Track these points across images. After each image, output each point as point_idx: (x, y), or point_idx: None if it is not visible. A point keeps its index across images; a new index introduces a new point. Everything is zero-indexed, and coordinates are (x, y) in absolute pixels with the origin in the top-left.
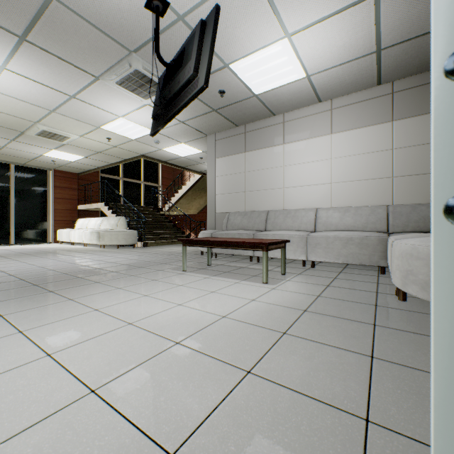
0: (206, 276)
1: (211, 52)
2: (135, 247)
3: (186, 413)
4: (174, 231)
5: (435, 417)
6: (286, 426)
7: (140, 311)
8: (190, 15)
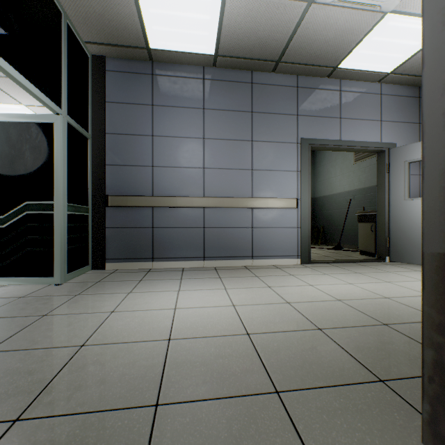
0: None
1: None
2: None
3: None
4: None
5: None
6: None
7: None
8: None
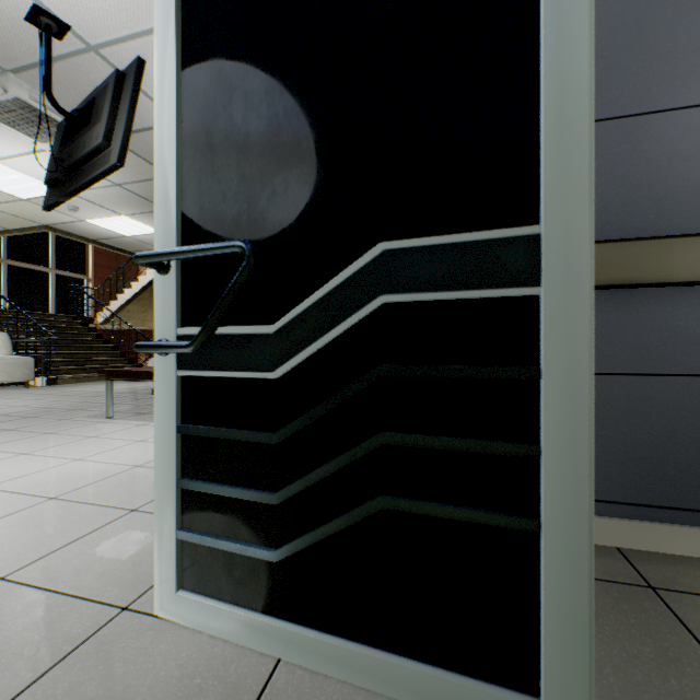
0: (142, 422)
1: (129, 119)
2: (31, 387)
3: (35, 550)
4: (115, 358)
5: (156, 466)
6: (146, 540)
7: (6, 472)
8: (108, 50)
